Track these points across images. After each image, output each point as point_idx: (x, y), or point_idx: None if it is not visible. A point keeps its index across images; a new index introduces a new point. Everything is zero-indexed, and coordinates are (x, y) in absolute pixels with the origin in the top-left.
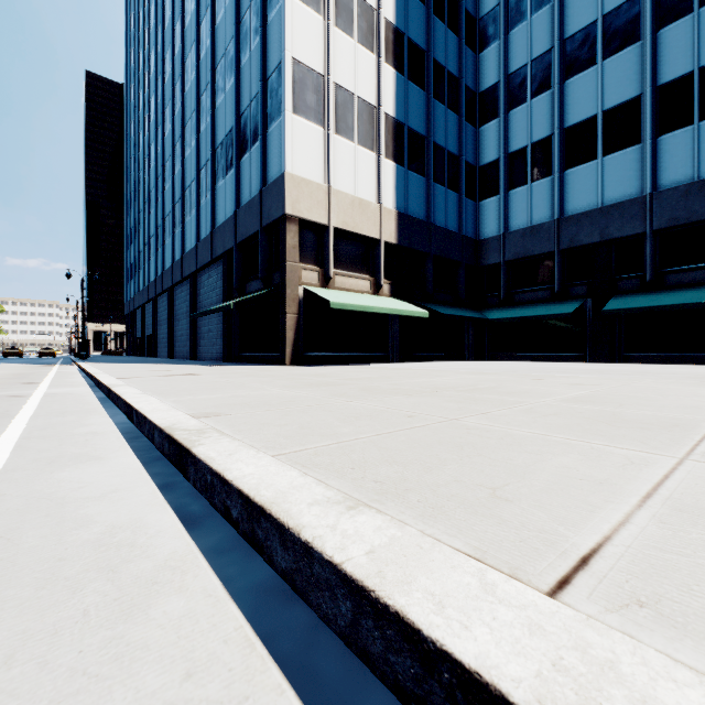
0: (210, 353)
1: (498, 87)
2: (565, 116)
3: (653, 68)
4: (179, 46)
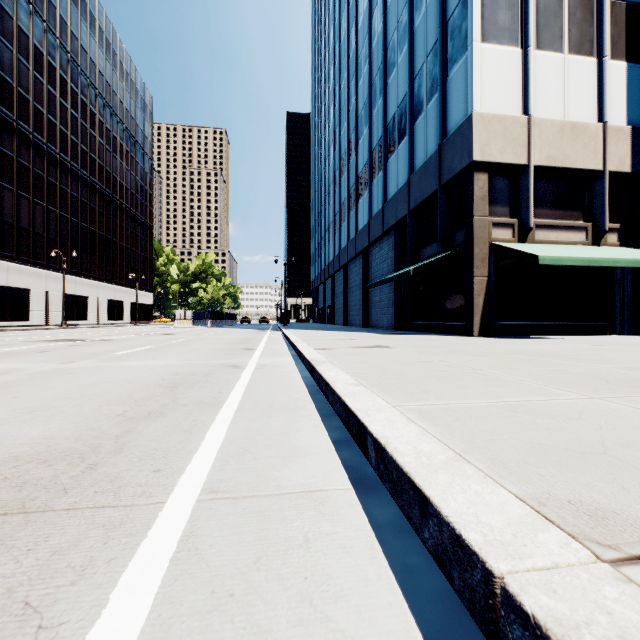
0: (381, 321)
1: None
2: None
3: None
4: (352, 50)
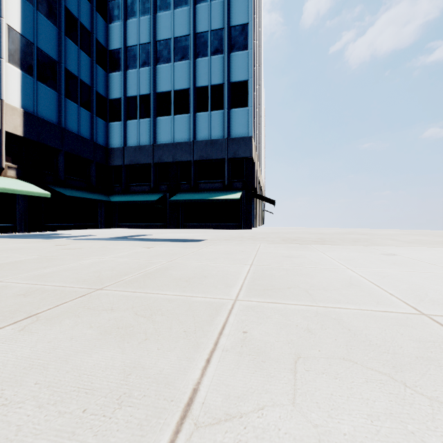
0: None
1: (121, 51)
2: (157, 85)
3: (194, 77)
4: None
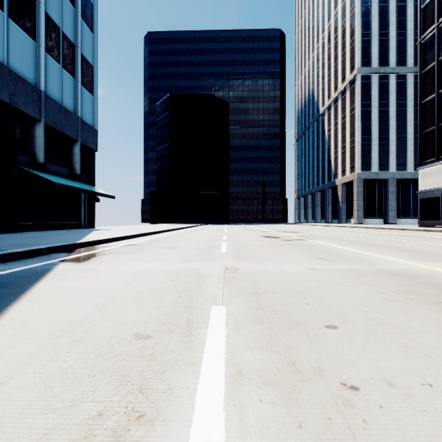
0: None
1: None
2: None
3: None
4: None
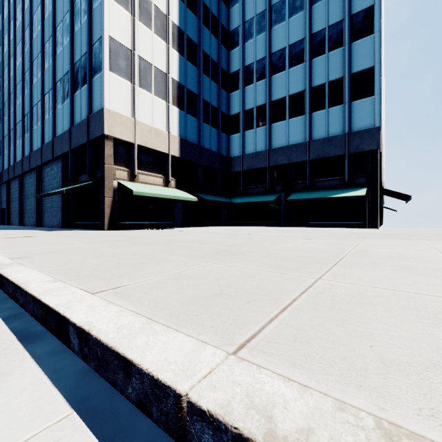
0: (52, 221)
1: (239, 72)
2: (272, 94)
3: (310, 78)
4: (27, 4)
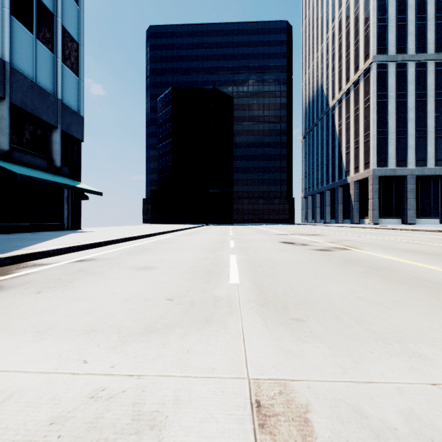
0: None
1: None
2: None
3: None
4: None
